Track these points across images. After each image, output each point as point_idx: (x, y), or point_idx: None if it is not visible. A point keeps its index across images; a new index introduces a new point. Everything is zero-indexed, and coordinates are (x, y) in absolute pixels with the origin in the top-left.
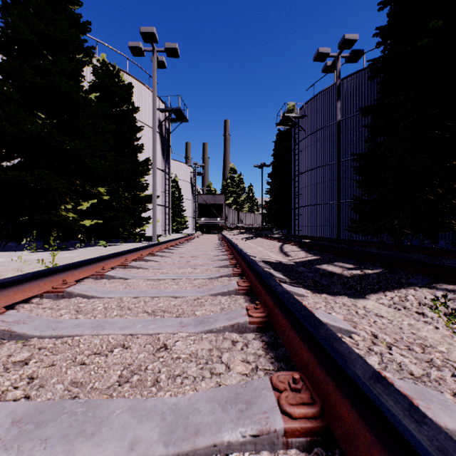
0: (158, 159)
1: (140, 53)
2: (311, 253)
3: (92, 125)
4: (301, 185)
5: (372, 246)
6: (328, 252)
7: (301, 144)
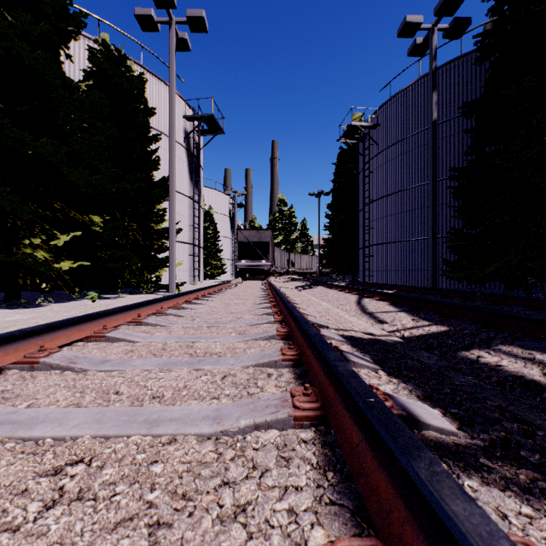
0: (184, 182)
1: (152, 25)
2: (424, 317)
3: (87, 129)
4: (372, 217)
5: (511, 302)
6: (459, 317)
7: (373, 162)
